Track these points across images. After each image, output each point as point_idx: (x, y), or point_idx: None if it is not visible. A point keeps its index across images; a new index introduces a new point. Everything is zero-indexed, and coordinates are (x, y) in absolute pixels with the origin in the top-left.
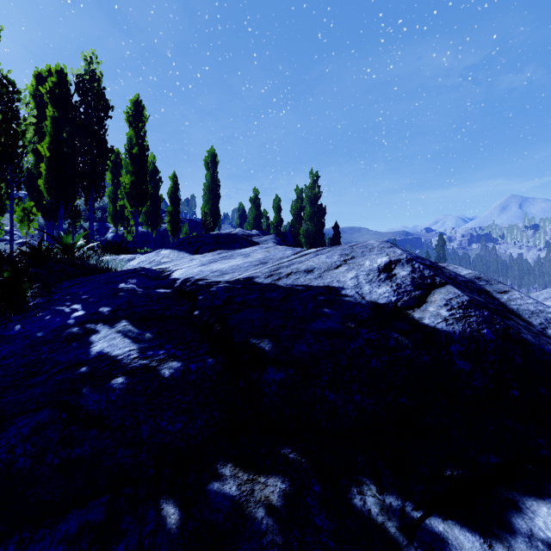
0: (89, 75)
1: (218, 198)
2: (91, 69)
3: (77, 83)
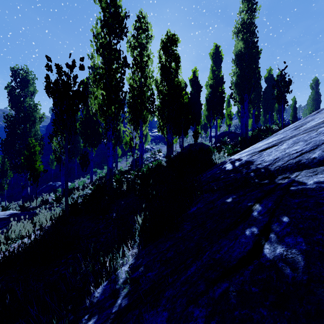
0: (270, 76)
1: (319, 102)
2: (271, 74)
3: (266, 80)
